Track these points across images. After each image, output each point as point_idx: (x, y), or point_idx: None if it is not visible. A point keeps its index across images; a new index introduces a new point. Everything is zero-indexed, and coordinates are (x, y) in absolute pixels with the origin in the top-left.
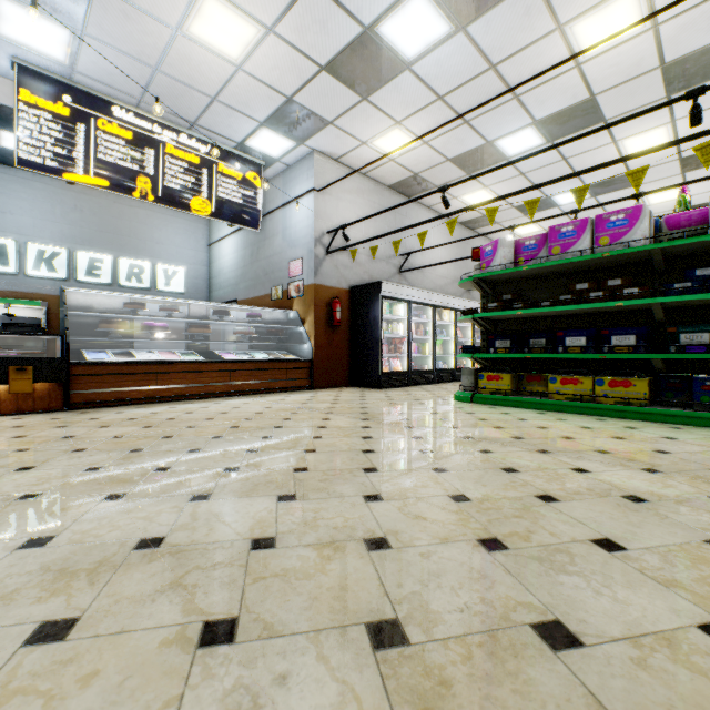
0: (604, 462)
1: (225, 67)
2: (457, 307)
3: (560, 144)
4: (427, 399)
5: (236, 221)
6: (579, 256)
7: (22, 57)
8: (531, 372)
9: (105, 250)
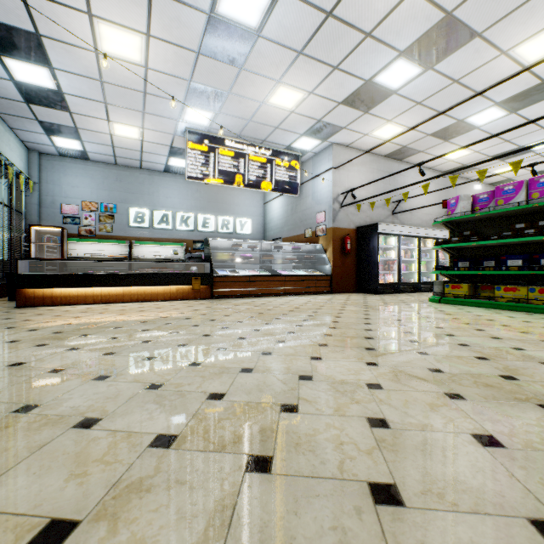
0: (499, 328)
1: (284, 113)
2: (438, 237)
3: (502, 133)
4: (409, 300)
5: (285, 192)
6: (516, 206)
7: (190, 127)
8: (485, 283)
9: (211, 212)
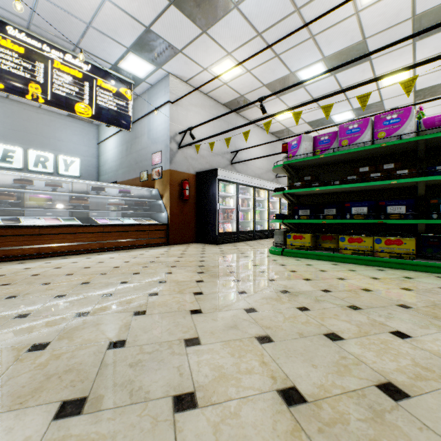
0: (414, 320)
1: None
2: (269, 188)
3: (349, 62)
4: (250, 253)
5: (112, 123)
6: (363, 146)
7: None
8: (325, 233)
9: (17, 143)
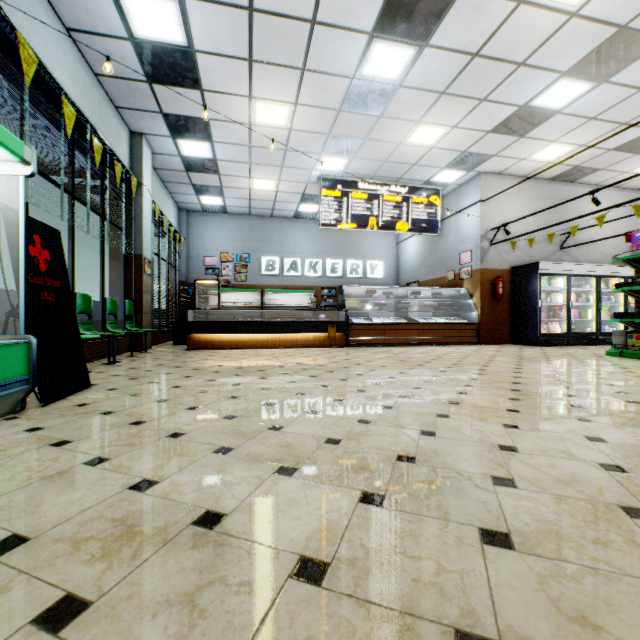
0: None
1: (424, 149)
2: (628, 275)
3: None
4: (578, 354)
5: (423, 231)
6: None
7: (323, 174)
8: None
9: (339, 256)
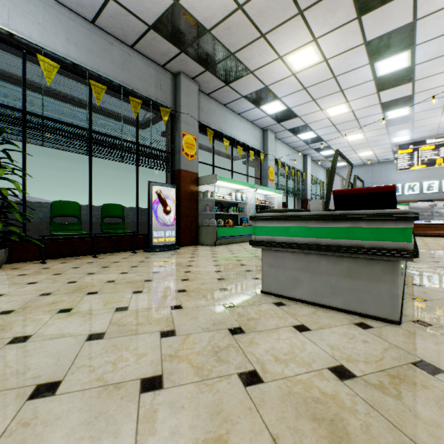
0: None
1: None
2: None
3: None
4: None
5: None
6: None
7: (398, 143)
8: None
9: (435, 178)
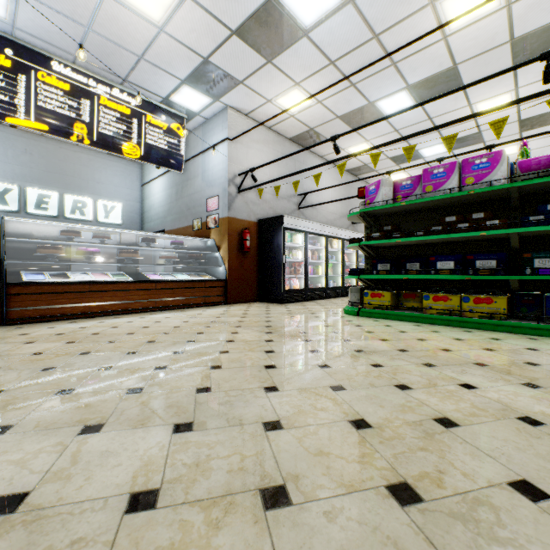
0: (485, 376)
1: (149, 28)
2: (344, 237)
3: (433, 99)
4: (321, 313)
5: (162, 164)
6: (449, 194)
7: None
8: (407, 290)
9: (52, 187)
